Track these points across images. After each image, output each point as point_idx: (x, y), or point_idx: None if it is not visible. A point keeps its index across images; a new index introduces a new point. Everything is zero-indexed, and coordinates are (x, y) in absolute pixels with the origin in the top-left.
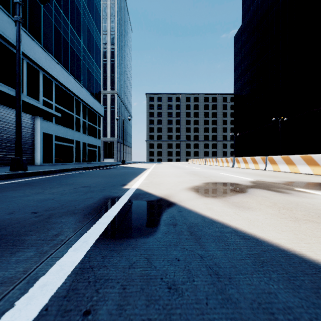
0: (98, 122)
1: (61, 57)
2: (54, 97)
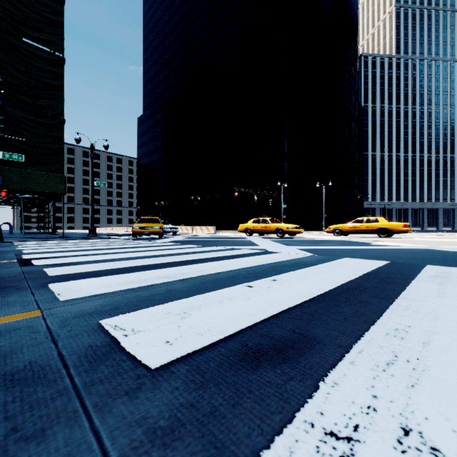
0: None
1: None
2: None
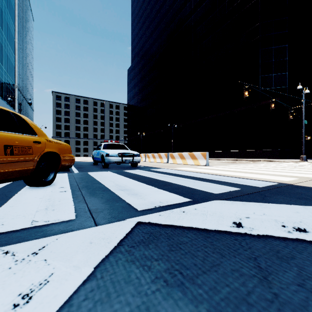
0: None
1: None
2: None
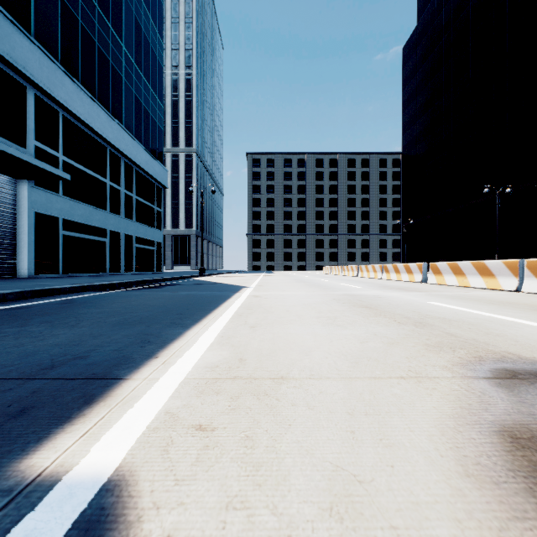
0: (157, 198)
1: (78, 68)
2: (62, 144)
